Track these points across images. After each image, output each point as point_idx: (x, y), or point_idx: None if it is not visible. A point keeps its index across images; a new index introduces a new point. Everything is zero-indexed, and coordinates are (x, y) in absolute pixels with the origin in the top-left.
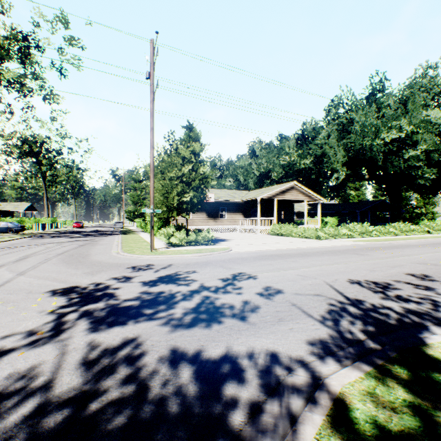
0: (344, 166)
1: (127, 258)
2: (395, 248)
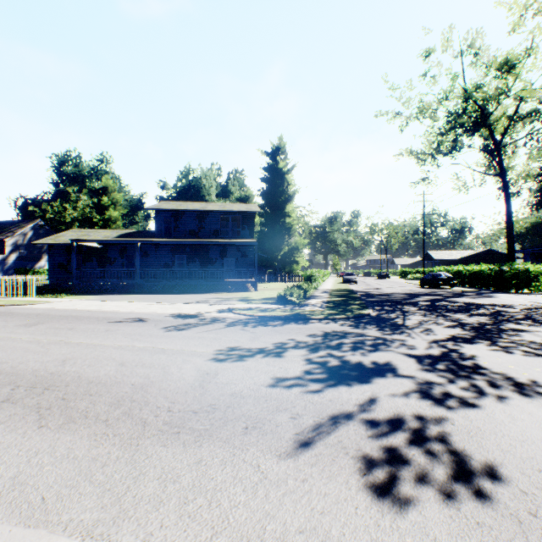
0: None
1: None
2: None
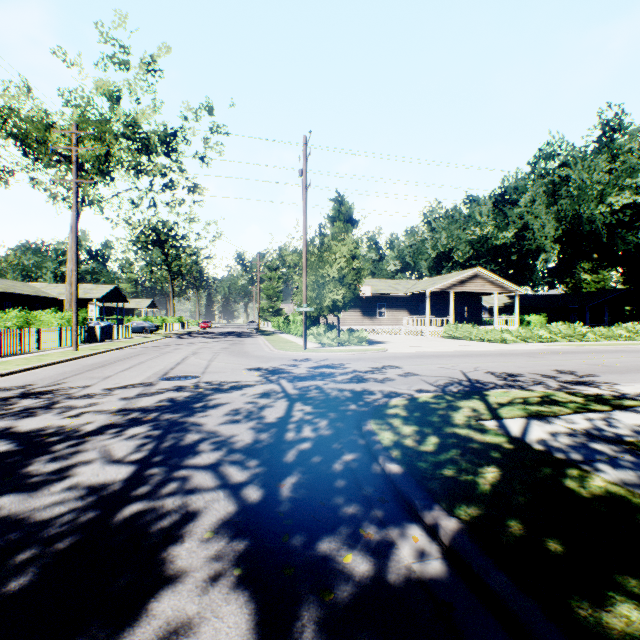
0: (557, 242)
1: (284, 354)
2: (593, 353)
